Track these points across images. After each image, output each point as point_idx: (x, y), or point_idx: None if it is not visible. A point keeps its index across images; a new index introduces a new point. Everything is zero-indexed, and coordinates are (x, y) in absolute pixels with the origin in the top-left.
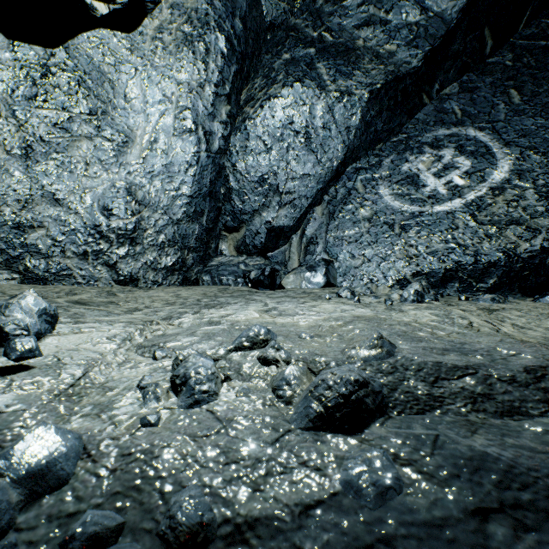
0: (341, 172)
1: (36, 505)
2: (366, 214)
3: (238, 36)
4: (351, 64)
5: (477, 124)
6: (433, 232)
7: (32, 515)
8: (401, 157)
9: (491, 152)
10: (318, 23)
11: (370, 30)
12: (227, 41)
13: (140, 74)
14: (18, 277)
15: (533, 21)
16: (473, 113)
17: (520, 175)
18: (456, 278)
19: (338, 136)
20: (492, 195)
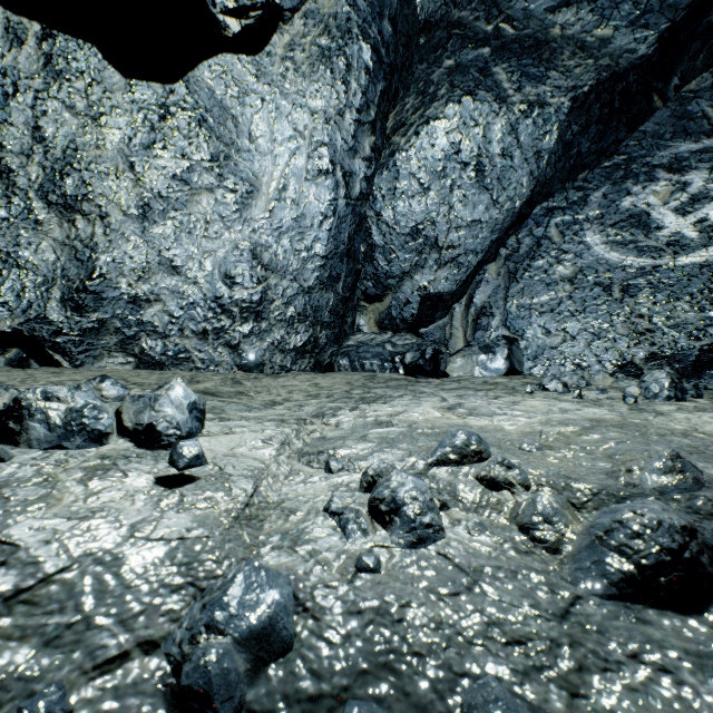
0: (526, 216)
1: (262, 677)
2: (566, 271)
3: (387, 43)
4: (543, 63)
5: None
6: (678, 294)
7: (262, 692)
8: (618, 188)
9: None
10: (494, 12)
11: (571, 12)
12: (373, 51)
13: (267, 105)
14: (133, 361)
15: None
16: None
17: None
18: None
19: (523, 166)
20: None
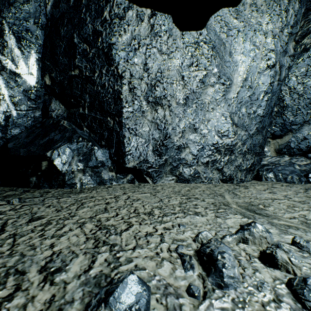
0: None
1: None
2: None
3: None
4: None
5: None
6: None
7: None
8: None
9: None
10: None
11: None
12: None
13: (240, 34)
14: (174, 178)
15: None
16: None
17: None
18: None
19: None
20: None
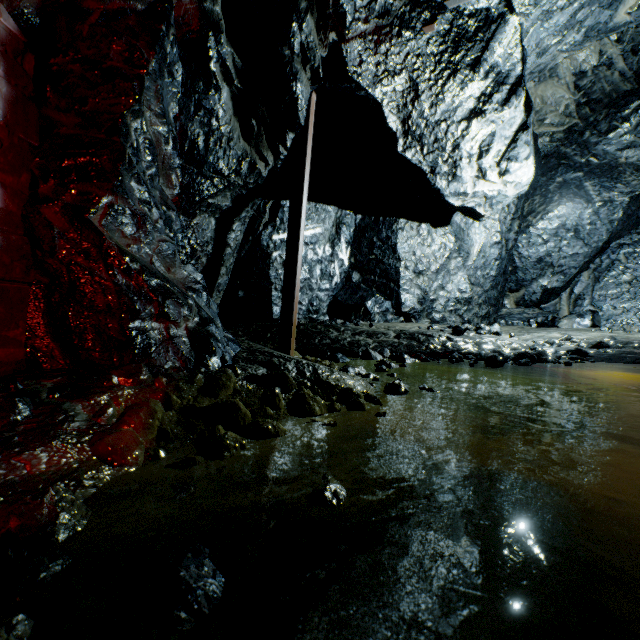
0: (605, 248)
1: None
2: (627, 278)
3: None
4: (613, 180)
5: None
6: None
7: None
8: None
9: None
10: (585, 152)
11: (630, 151)
12: None
13: (474, 222)
14: (428, 321)
15: None
16: None
17: None
18: None
19: (602, 227)
20: None
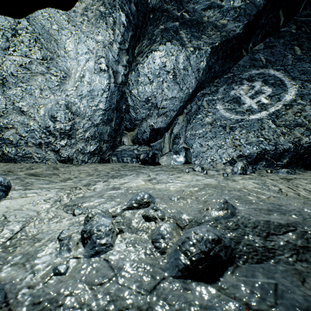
0: (194, 96)
1: None
2: (209, 120)
3: (133, 14)
4: (200, 31)
5: (275, 67)
6: (249, 131)
7: None
8: (229, 87)
9: (283, 83)
10: (181, 7)
11: (211, 11)
12: (126, 17)
13: (73, 36)
14: None
15: (308, 6)
16: (273, 61)
17: (301, 97)
18: (264, 159)
19: (192, 74)
20: (285, 109)
